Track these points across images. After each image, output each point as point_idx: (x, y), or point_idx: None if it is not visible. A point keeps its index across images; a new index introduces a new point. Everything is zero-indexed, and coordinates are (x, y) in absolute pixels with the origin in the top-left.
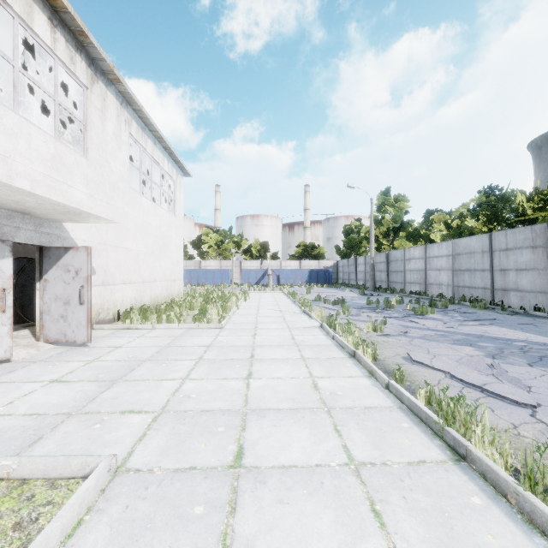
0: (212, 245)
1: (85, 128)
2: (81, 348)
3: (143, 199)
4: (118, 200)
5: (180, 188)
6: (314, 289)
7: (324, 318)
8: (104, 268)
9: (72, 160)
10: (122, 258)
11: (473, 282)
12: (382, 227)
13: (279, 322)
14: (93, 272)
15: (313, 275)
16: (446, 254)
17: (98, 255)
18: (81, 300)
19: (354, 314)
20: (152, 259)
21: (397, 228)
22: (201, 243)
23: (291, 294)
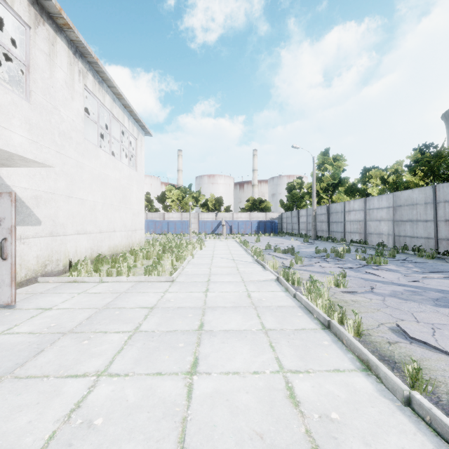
0: (174, 199)
1: (27, 69)
2: (4, 310)
3: (100, 151)
4: (70, 150)
5: (141, 146)
6: (262, 238)
7: (278, 268)
8: (53, 218)
9: (8, 100)
10: (75, 208)
11: (415, 232)
12: (322, 183)
13: (233, 273)
14: (38, 222)
15: (261, 225)
16: (386, 206)
17: (44, 205)
18: (4, 254)
19: (308, 264)
20: (111, 210)
21: (336, 184)
22: (165, 198)
23: (243, 242)
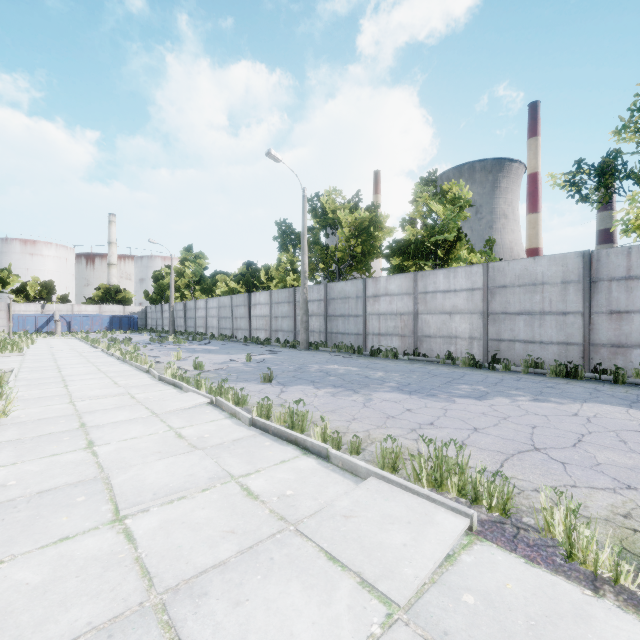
0: None
1: None
2: None
3: None
4: None
5: None
6: (114, 335)
7: None
8: None
9: None
10: None
11: (226, 325)
12: (184, 279)
13: (72, 351)
14: None
15: (116, 321)
16: (216, 306)
17: None
18: None
19: None
20: None
21: (198, 281)
22: None
23: (85, 338)
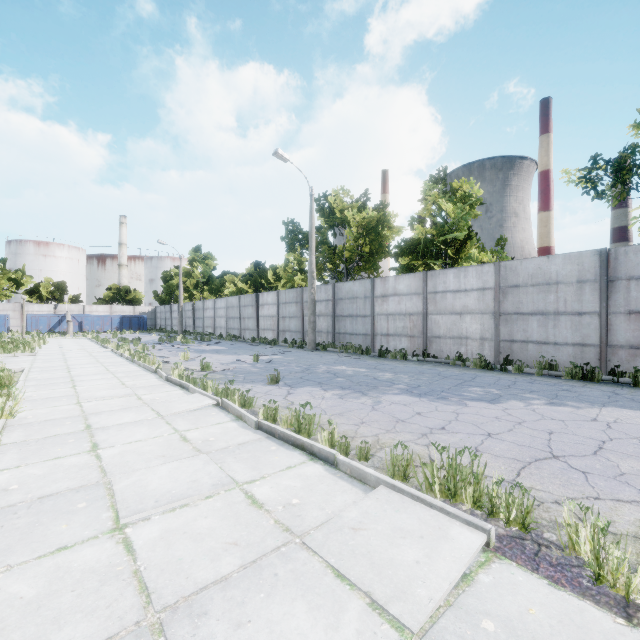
0: None
1: None
2: None
3: None
4: None
5: None
6: (124, 335)
7: None
8: None
9: None
10: None
11: (234, 326)
12: (193, 279)
13: (82, 351)
14: None
15: (126, 321)
16: (224, 307)
17: None
18: None
19: None
20: None
21: (206, 281)
22: None
23: (95, 338)
